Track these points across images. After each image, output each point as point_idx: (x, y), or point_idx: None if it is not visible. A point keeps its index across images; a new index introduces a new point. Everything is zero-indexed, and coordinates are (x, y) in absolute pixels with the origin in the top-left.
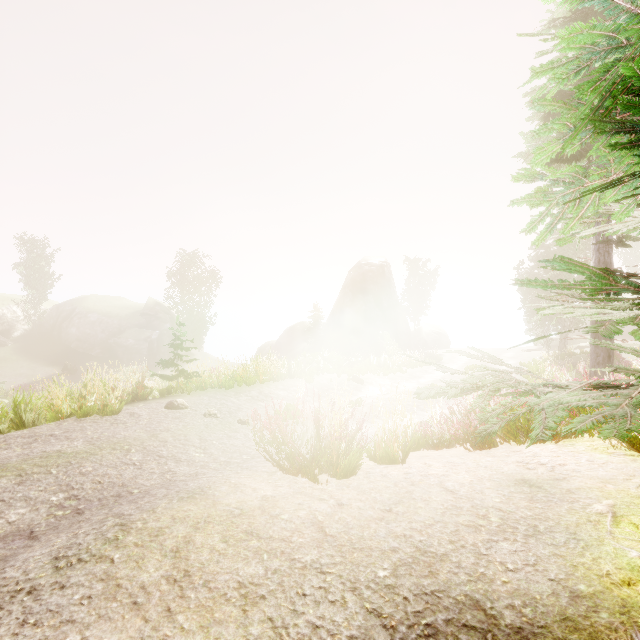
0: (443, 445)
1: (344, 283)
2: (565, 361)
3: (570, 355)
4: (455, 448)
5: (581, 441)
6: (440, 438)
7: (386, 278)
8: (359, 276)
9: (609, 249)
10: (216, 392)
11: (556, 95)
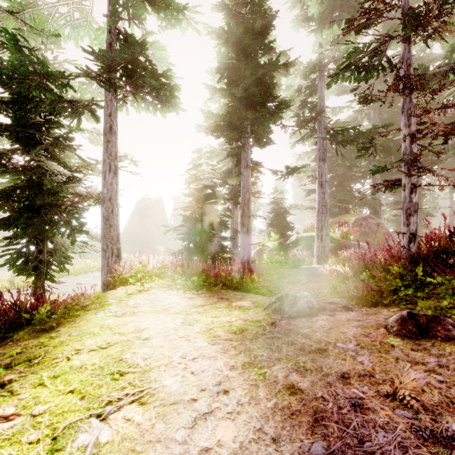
0: None
1: (133, 210)
2: None
3: None
4: None
5: None
6: None
7: (160, 208)
8: (143, 206)
9: None
10: (71, 277)
11: None
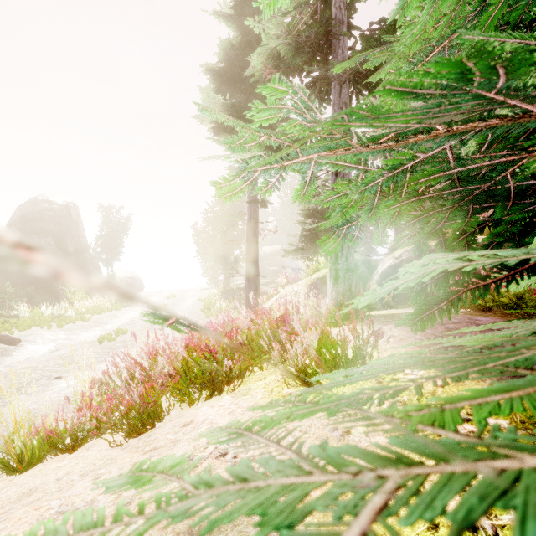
0: (85, 440)
1: (10, 220)
2: (228, 295)
3: (231, 290)
4: (106, 437)
5: (255, 381)
6: (75, 435)
7: (73, 220)
8: (34, 213)
9: (257, 208)
10: None
11: (224, 75)
